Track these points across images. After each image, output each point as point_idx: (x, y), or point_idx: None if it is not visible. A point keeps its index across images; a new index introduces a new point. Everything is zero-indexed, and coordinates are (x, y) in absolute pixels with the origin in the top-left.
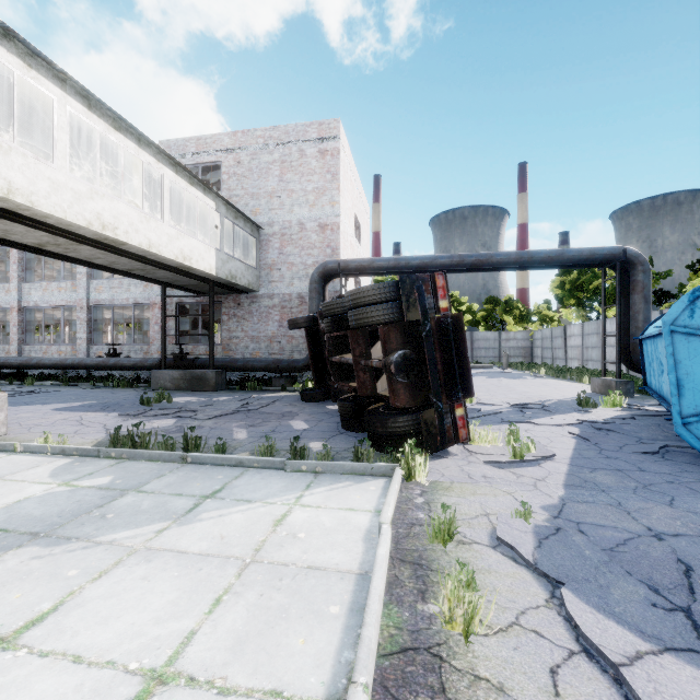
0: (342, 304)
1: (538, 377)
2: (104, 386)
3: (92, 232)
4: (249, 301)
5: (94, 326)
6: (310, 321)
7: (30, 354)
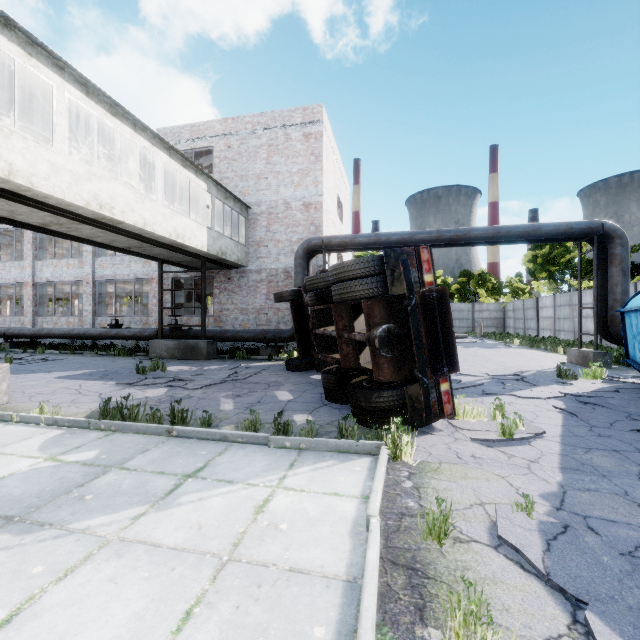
0: (326, 278)
1: (512, 347)
2: (106, 355)
3: (90, 212)
4: (239, 276)
5: (99, 299)
6: (294, 294)
7: (42, 325)
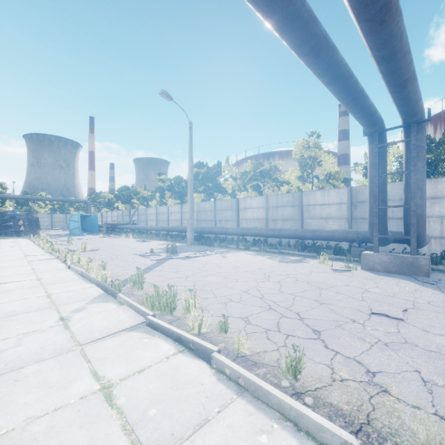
0: (13, 214)
1: None
2: None
3: None
4: None
5: None
6: None
7: None
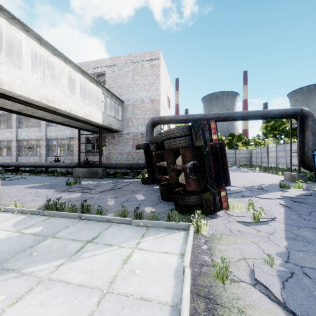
0: (161, 137)
1: (255, 172)
2: (52, 175)
3: (42, 103)
4: (118, 136)
5: (49, 148)
6: (146, 145)
7: (21, 161)
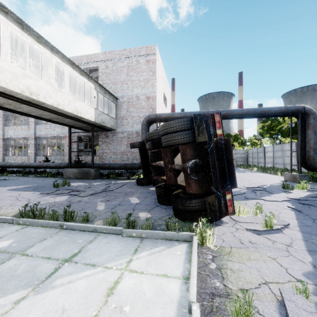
0: (158, 133)
1: (253, 172)
2: (40, 176)
3: (25, 96)
4: (112, 134)
5: (38, 147)
6: (141, 144)
7: (8, 161)
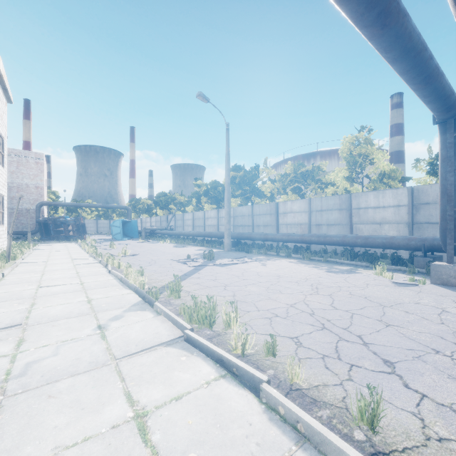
0: (63, 220)
1: None
2: None
3: None
4: None
5: None
6: (45, 220)
7: None
